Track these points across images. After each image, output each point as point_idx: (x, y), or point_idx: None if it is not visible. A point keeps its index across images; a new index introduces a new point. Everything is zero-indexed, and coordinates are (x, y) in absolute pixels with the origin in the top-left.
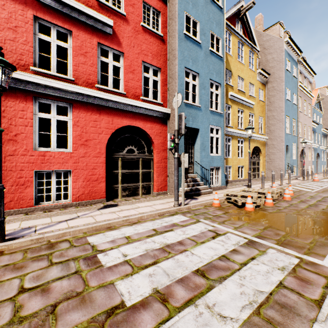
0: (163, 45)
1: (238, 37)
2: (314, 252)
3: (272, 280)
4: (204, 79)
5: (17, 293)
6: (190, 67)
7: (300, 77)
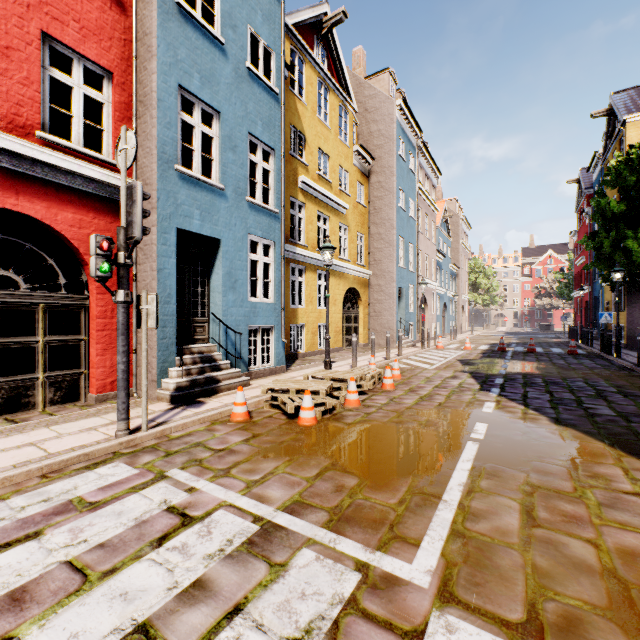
0: (119, 16)
1: (318, 72)
2: (402, 534)
3: None
4: (233, 129)
5: None
6: (195, 91)
7: (420, 174)
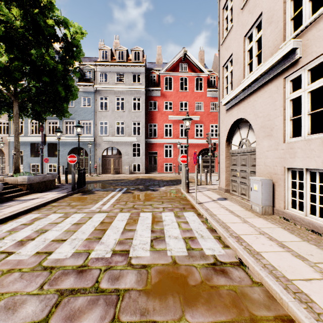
0: None
1: None
2: None
3: None
4: None
5: None
6: None
7: None
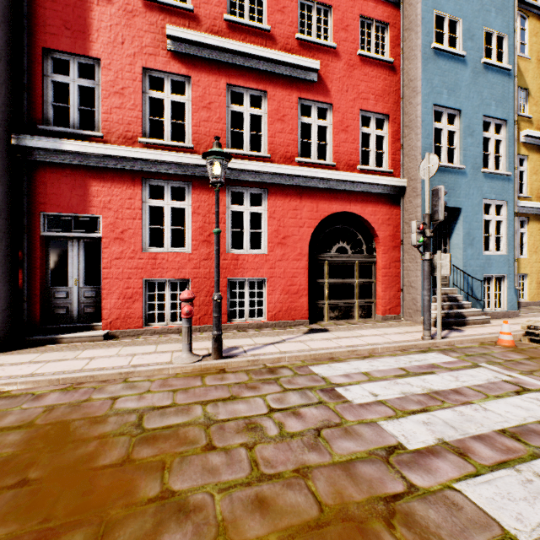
0: (392, 77)
1: None
2: None
3: None
4: (471, 118)
5: (268, 411)
6: (444, 103)
7: None
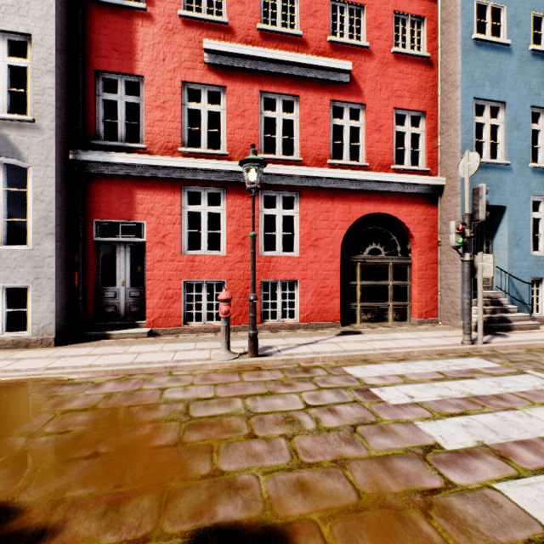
0: (429, 72)
1: None
2: None
3: None
4: (517, 110)
5: (304, 406)
6: (486, 96)
7: None
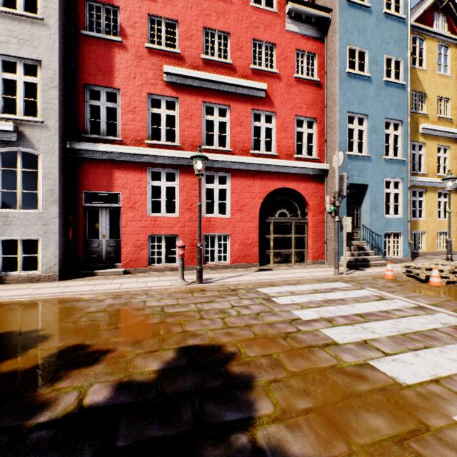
0: (319, 91)
1: (437, 39)
2: None
3: (427, 326)
4: (375, 121)
5: (231, 306)
6: (355, 111)
7: None
